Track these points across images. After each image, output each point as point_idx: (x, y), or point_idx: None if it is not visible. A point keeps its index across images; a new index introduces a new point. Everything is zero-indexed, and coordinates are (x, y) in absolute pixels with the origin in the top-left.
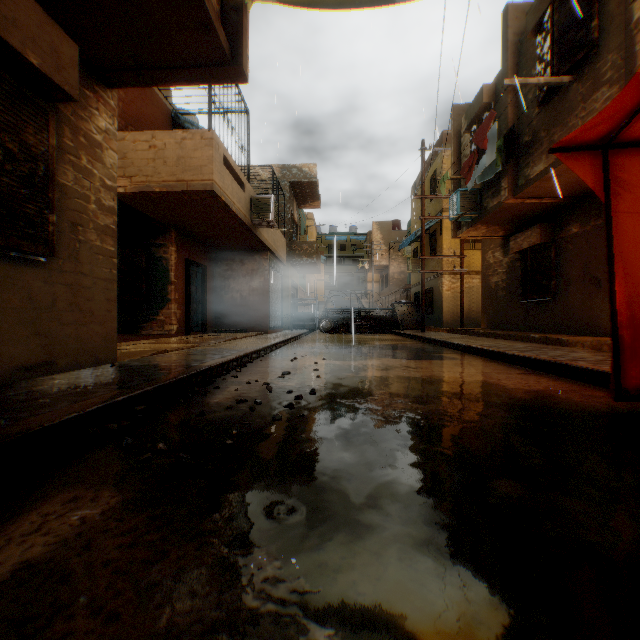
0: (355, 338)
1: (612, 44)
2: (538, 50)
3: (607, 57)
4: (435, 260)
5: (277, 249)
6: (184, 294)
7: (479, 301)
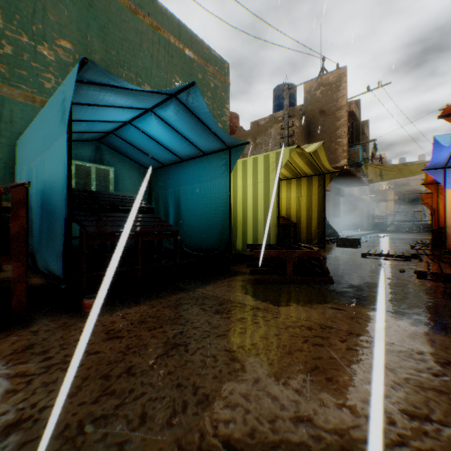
0: (404, 233)
1: None
2: None
3: None
4: None
5: (366, 198)
6: None
7: None
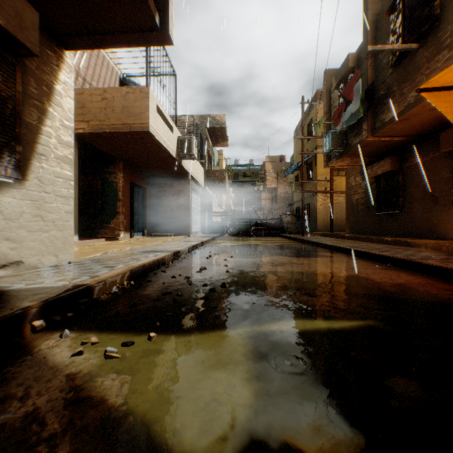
0: (253, 240)
1: (451, 17)
2: (391, 25)
3: (447, 28)
4: (311, 183)
5: (197, 175)
6: (129, 208)
7: (343, 213)
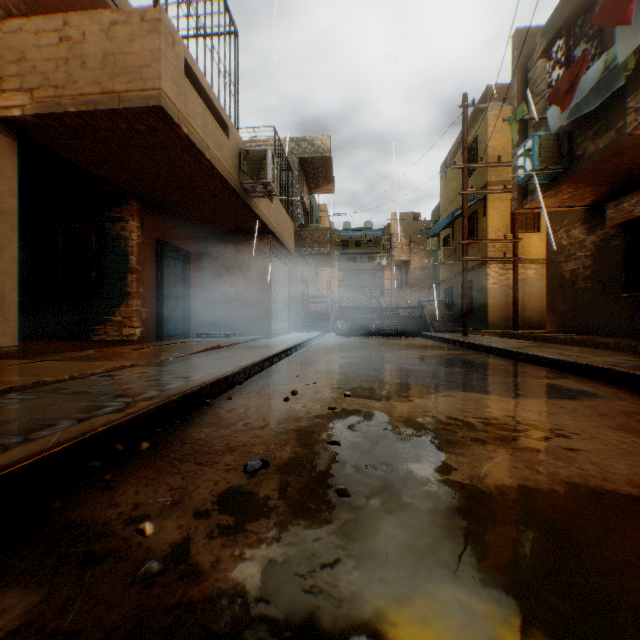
0: (380, 344)
1: None
2: None
3: None
4: (476, 247)
5: (282, 233)
6: (154, 286)
7: (534, 297)
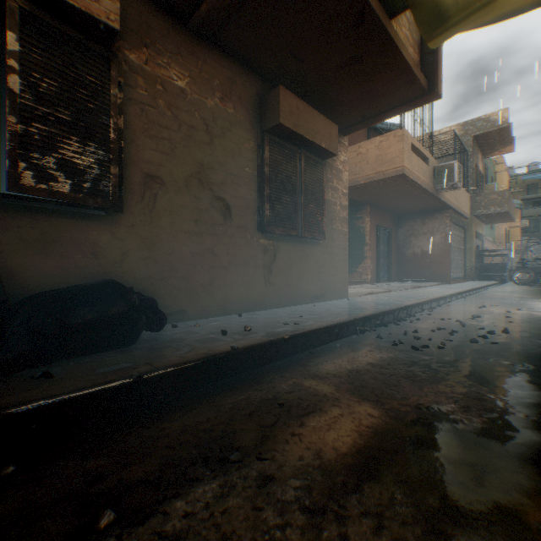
0: None
1: None
2: None
3: None
4: None
5: (458, 205)
6: (375, 252)
7: None
